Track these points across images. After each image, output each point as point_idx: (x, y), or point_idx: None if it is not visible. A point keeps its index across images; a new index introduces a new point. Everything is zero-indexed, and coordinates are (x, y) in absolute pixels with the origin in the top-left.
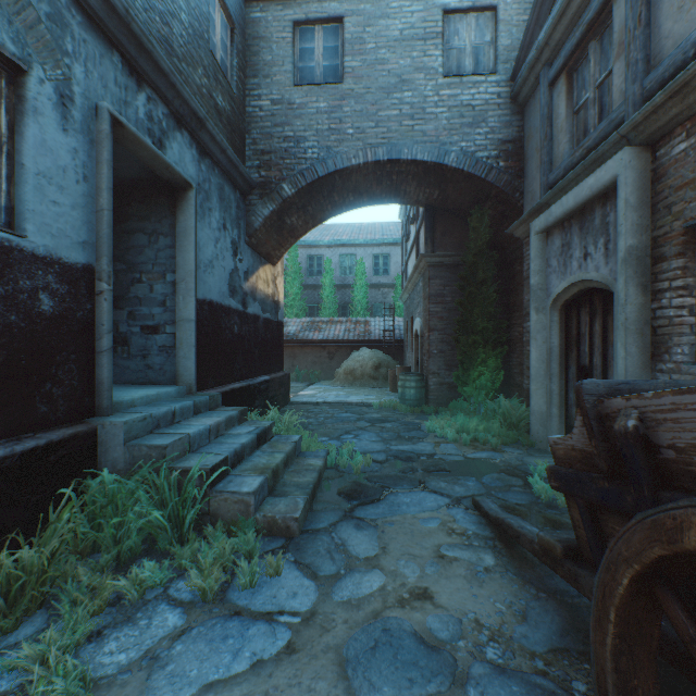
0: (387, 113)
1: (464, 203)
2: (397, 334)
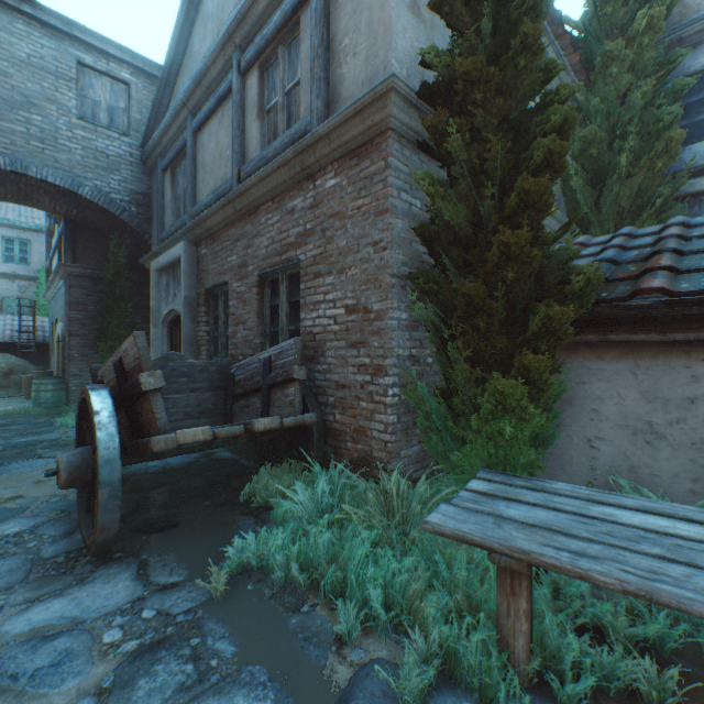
0: (12, 126)
1: (106, 228)
2: (41, 336)
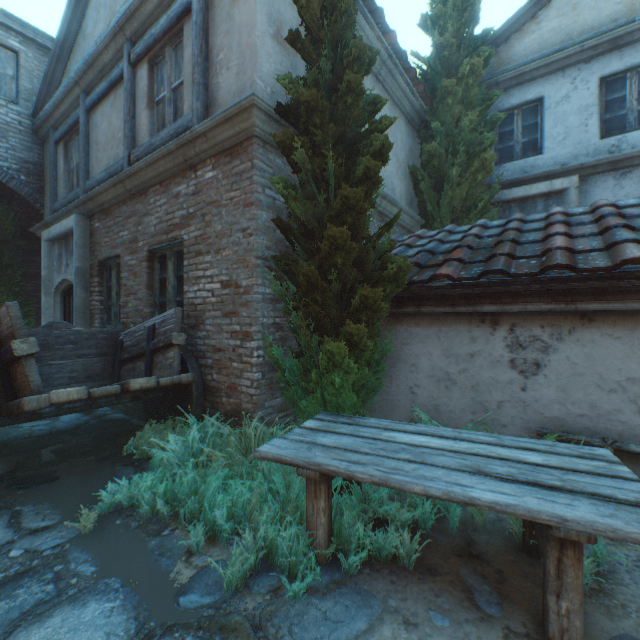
0: None
1: None
2: None
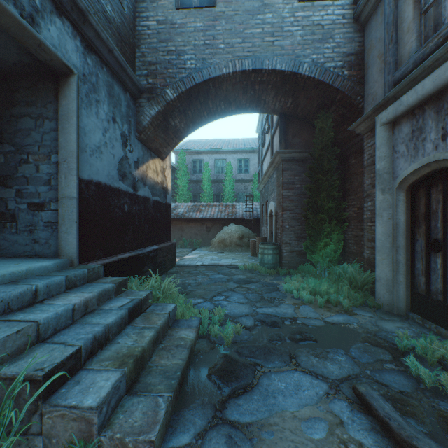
0: (252, 31)
1: (312, 110)
2: (255, 214)
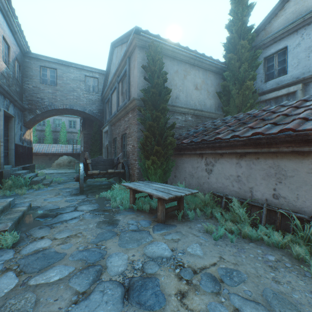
0: (70, 97)
1: (93, 120)
2: (78, 151)
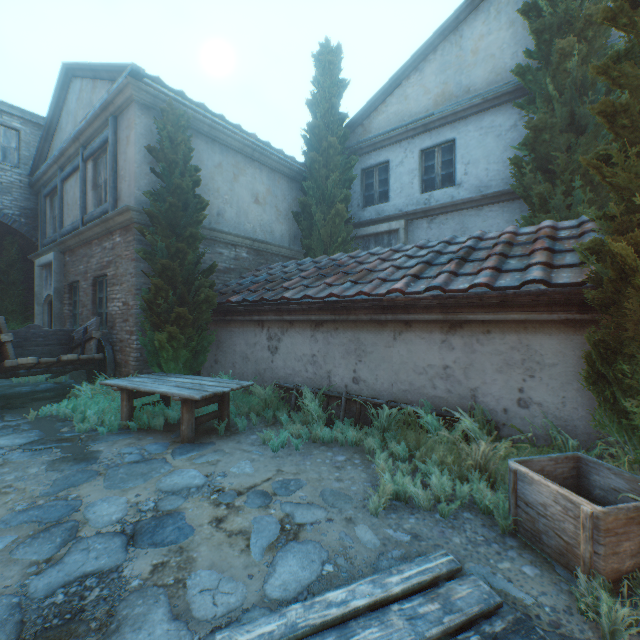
0: None
1: (2, 231)
2: None
